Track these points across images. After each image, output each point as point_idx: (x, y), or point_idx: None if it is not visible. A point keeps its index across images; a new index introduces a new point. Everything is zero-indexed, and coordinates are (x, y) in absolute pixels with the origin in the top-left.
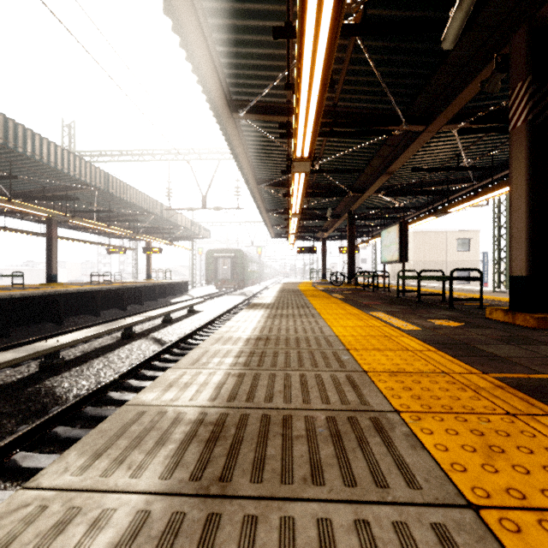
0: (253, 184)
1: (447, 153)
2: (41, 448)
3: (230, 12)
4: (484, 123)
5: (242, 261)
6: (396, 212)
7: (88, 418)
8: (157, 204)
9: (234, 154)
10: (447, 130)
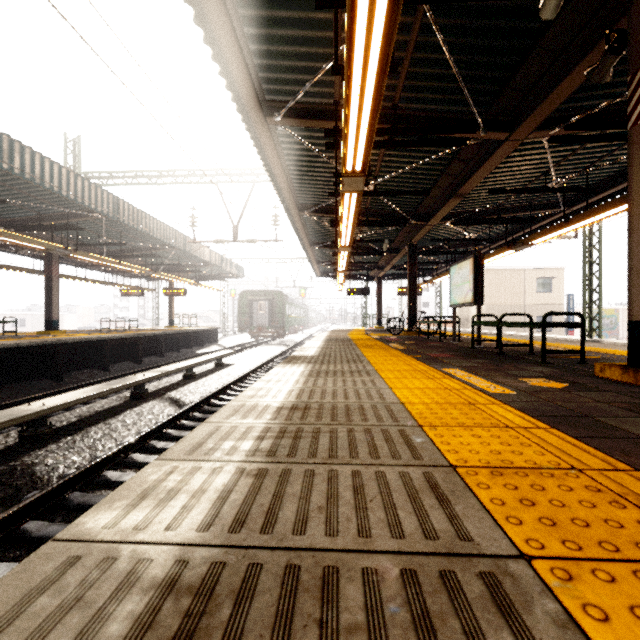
0: (293, 210)
1: (532, 171)
2: (4, 552)
3: None
4: (583, 129)
5: (282, 305)
6: (465, 246)
7: (73, 507)
8: (180, 235)
9: (269, 171)
10: (534, 140)
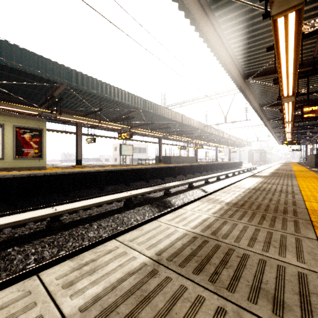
0: (276, 138)
1: None
2: None
3: (277, 129)
4: None
5: (264, 154)
6: None
7: None
8: (241, 140)
9: (273, 136)
10: None
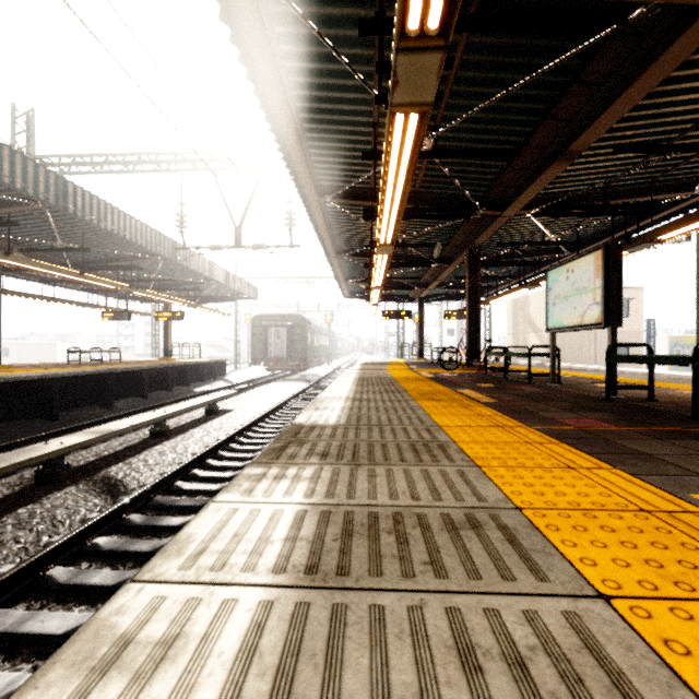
0: (311, 194)
1: (682, 118)
2: None
3: None
4: None
5: (304, 332)
6: (538, 254)
7: None
8: (167, 241)
9: (266, 110)
10: None
